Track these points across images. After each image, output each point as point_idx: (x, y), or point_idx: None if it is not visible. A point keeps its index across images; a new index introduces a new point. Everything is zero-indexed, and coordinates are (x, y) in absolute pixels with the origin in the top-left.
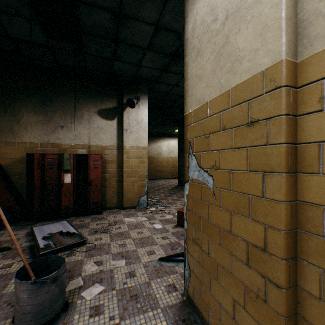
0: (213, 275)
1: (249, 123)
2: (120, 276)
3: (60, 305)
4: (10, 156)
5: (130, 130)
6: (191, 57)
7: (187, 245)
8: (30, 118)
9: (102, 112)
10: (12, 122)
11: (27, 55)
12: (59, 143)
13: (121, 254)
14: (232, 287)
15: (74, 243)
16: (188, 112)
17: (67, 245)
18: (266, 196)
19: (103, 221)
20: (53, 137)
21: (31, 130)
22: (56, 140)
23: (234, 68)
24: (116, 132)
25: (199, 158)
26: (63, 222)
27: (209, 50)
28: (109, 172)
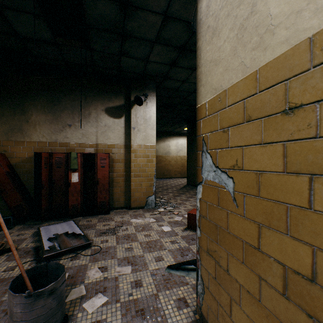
0: (234, 298)
1: (286, 109)
2: (125, 285)
3: (58, 320)
4: (19, 155)
5: (138, 128)
6: (205, 40)
7: (200, 256)
8: (38, 117)
9: (110, 110)
10: (22, 121)
11: (35, 53)
12: (67, 142)
13: (127, 259)
14: (260, 318)
15: (79, 246)
16: (201, 104)
17: (71, 248)
18: (316, 208)
19: (110, 222)
20: (61, 136)
21: (39, 129)
22: (63, 139)
23: (263, 42)
24: (123, 130)
25: (215, 156)
26: (70, 222)
27: (228, 27)
28: (117, 171)
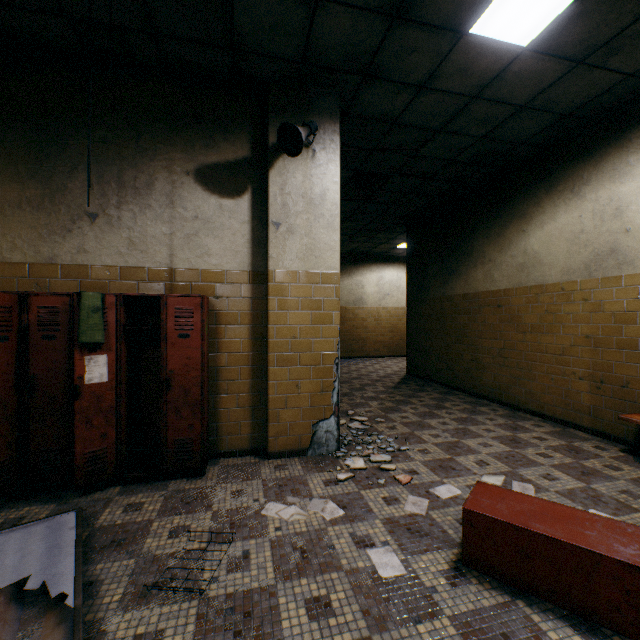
0: None
1: None
2: None
3: None
4: None
5: (289, 226)
6: None
7: None
8: None
9: (209, 174)
10: None
11: None
12: (84, 265)
13: None
14: None
15: None
16: None
17: None
18: None
19: (196, 515)
20: (67, 246)
21: (3, 225)
22: (74, 256)
23: None
24: (247, 231)
25: None
26: (62, 522)
27: None
28: (229, 348)
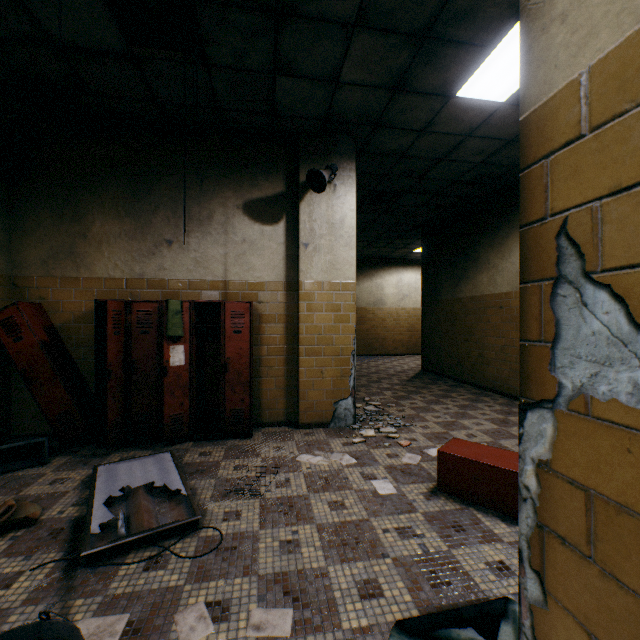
0: None
1: None
2: None
3: None
4: (70, 307)
5: (315, 246)
6: None
7: None
8: (107, 227)
9: (253, 207)
10: (74, 237)
11: (95, 87)
12: (164, 279)
13: (283, 583)
14: None
15: (169, 527)
16: (548, 94)
17: (151, 532)
18: None
19: (250, 459)
20: (152, 265)
21: (108, 251)
22: (157, 273)
23: None
24: (282, 250)
25: None
26: (163, 457)
27: None
28: (269, 342)
